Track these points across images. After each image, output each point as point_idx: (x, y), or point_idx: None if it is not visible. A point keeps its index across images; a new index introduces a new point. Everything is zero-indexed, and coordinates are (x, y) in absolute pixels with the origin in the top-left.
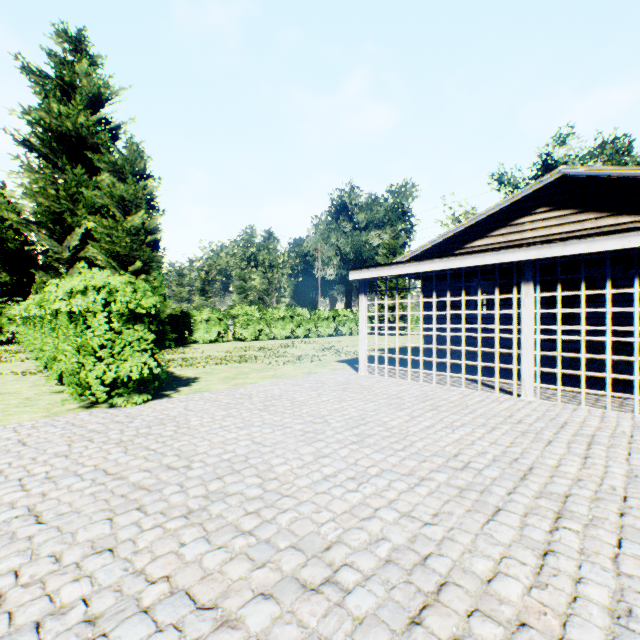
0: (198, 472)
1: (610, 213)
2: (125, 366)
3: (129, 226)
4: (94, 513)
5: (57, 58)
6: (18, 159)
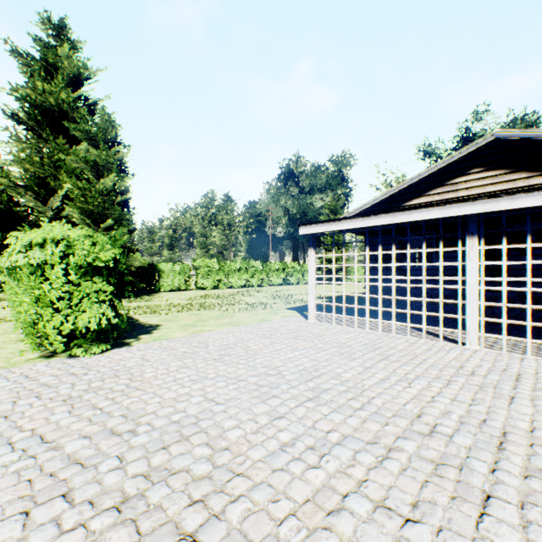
0: (142, 439)
1: (541, 172)
2: (83, 317)
3: (101, 187)
4: (9, 503)
5: (42, 43)
6: (7, 130)
